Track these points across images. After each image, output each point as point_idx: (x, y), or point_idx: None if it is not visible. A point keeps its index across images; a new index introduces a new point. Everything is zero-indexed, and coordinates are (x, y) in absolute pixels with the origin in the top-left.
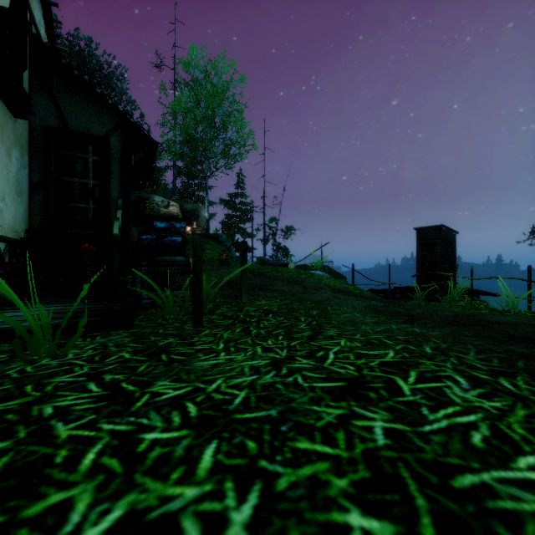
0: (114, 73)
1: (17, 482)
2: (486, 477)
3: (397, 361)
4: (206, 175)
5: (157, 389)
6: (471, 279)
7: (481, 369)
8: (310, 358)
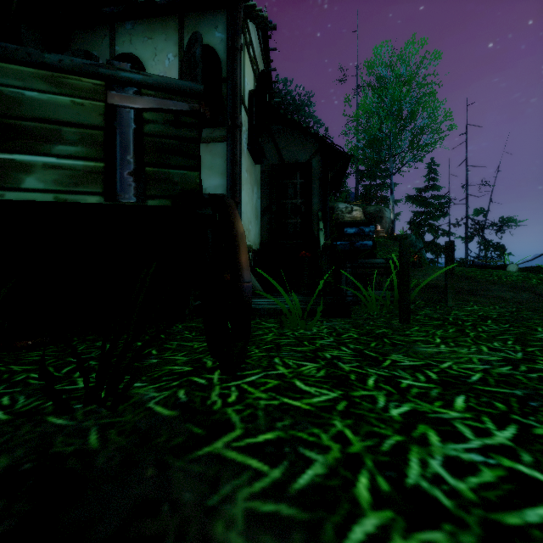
0: (303, 100)
1: (338, 381)
2: None
3: None
4: (390, 173)
5: (394, 358)
6: None
7: None
8: None
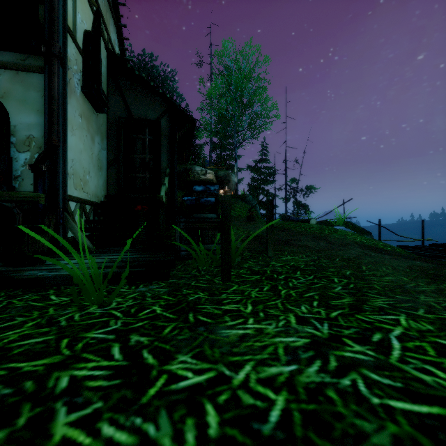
0: (167, 76)
1: None
2: None
3: None
4: (235, 146)
5: (176, 367)
6: None
7: None
8: (364, 342)
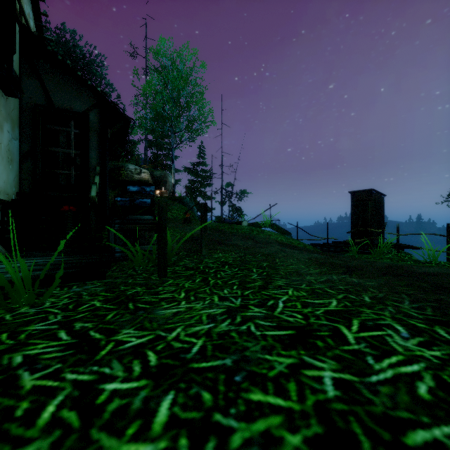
0: (94, 60)
1: None
2: (437, 433)
3: (340, 310)
4: (172, 146)
5: (122, 337)
6: (398, 235)
7: (417, 318)
8: (262, 306)
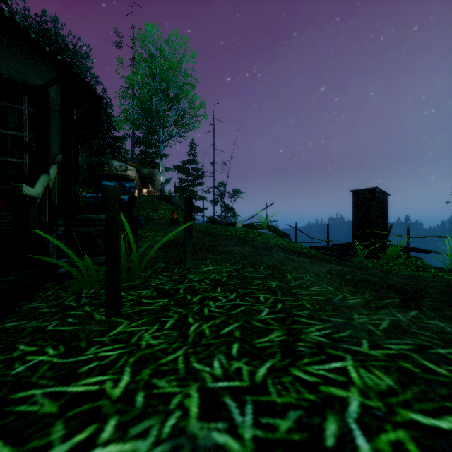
0: (78, 51)
1: None
2: None
3: None
4: (160, 142)
5: None
6: (408, 237)
7: None
8: None
